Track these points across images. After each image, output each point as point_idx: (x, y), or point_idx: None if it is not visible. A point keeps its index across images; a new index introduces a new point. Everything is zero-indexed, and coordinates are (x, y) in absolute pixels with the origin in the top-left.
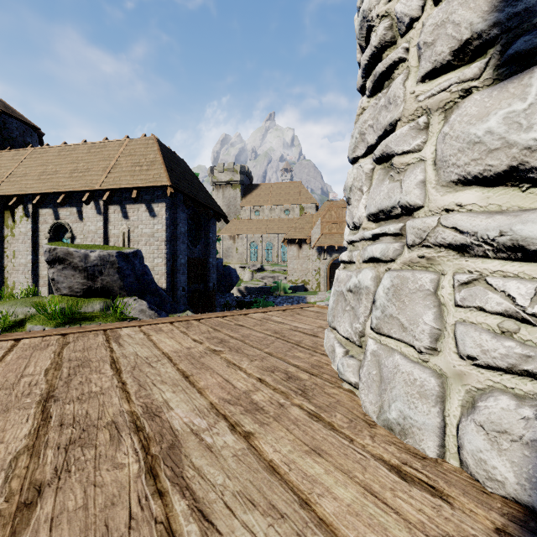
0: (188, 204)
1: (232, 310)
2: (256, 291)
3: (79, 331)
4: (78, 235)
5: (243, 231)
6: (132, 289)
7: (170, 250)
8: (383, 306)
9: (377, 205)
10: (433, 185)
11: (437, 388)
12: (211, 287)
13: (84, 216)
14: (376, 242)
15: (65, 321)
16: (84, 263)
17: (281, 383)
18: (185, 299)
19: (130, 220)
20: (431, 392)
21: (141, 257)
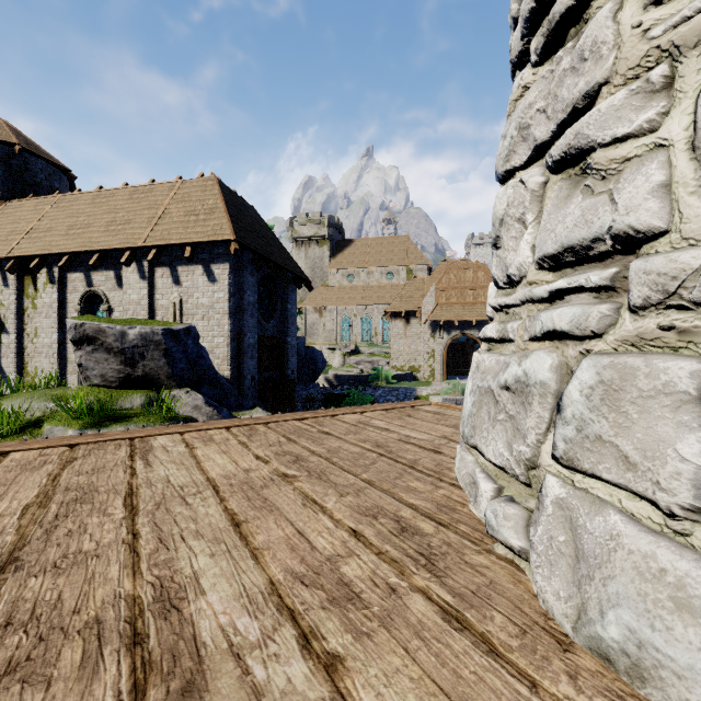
0: (258, 264)
1: (318, 405)
2: (349, 381)
3: (95, 440)
4: (116, 307)
5: (332, 301)
6: (184, 379)
7: (235, 326)
8: (581, 420)
9: (561, 239)
10: (691, 188)
11: None
12: (289, 375)
13: (123, 282)
14: (557, 305)
15: (94, 421)
16: (120, 343)
17: (390, 540)
18: (255, 392)
19: (183, 286)
20: None
21: (195, 335)
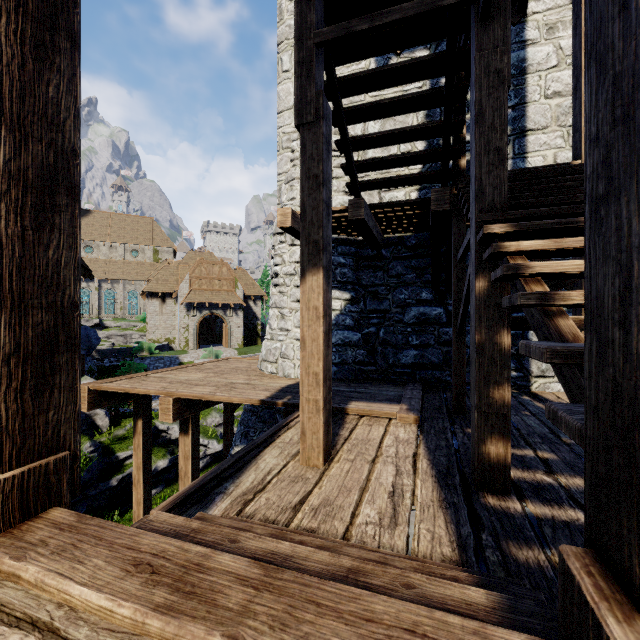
0: None
1: (95, 376)
2: (112, 354)
3: (130, 377)
4: None
5: None
6: None
7: None
8: (284, 352)
9: (281, 326)
10: (293, 326)
11: (294, 366)
12: None
13: None
14: (281, 336)
15: None
16: None
17: (255, 376)
18: None
19: None
20: (293, 367)
21: None
